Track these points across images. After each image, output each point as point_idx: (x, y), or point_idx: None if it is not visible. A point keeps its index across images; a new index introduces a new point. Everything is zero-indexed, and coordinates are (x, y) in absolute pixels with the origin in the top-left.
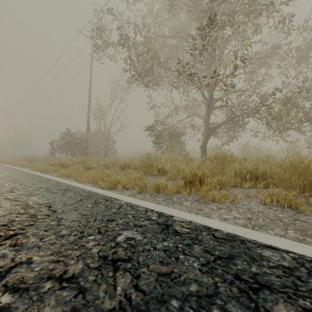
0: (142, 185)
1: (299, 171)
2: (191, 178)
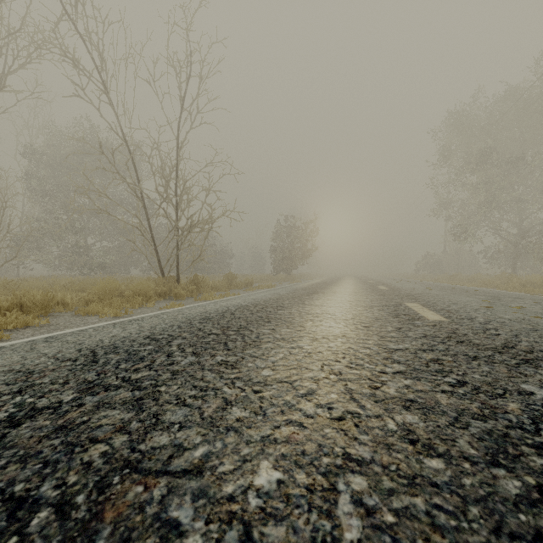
0: (424, 280)
1: (450, 277)
2: (437, 279)
